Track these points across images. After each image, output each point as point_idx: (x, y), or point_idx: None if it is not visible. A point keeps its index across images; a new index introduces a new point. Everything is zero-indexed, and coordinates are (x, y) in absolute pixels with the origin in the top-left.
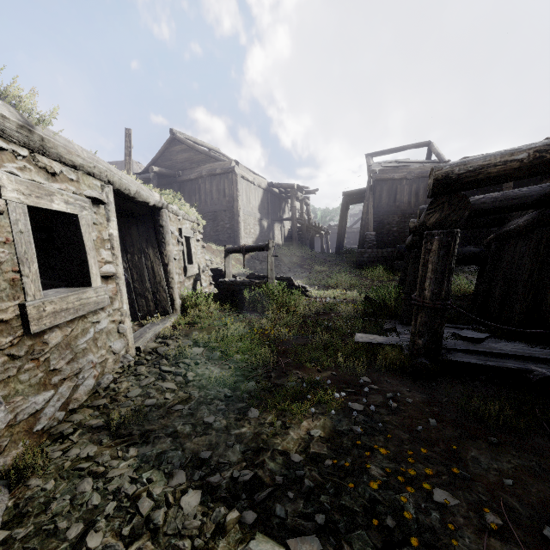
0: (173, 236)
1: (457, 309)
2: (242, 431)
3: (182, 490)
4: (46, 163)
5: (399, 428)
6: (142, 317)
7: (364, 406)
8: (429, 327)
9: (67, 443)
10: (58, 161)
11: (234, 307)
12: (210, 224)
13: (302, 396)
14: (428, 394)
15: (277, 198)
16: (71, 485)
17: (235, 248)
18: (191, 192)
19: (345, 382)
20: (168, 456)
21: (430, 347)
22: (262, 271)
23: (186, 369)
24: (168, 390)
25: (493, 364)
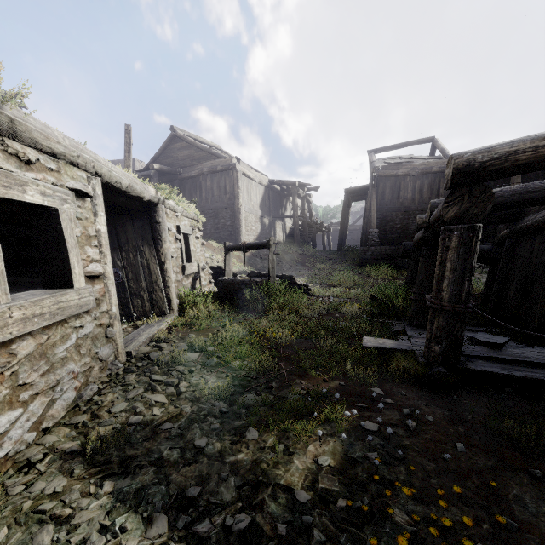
0: (170, 233)
1: (479, 313)
2: (239, 458)
3: (162, 543)
4: (18, 149)
5: (421, 455)
6: (137, 318)
7: (379, 426)
8: (447, 333)
9: (32, 475)
10: (33, 148)
11: (234, 306)
12: (210, 222)
13: (308, 412)
14: (449, 409)
15: (278, 196)
16: (27, 534)
17: (235, 246)
18: (192, 190)
19: (355, 395)
20: (150, 493)
21: (449, 355)
22: (263, 269)
23: (178, 378)
24: (156, 404)
25: (521, 375)
